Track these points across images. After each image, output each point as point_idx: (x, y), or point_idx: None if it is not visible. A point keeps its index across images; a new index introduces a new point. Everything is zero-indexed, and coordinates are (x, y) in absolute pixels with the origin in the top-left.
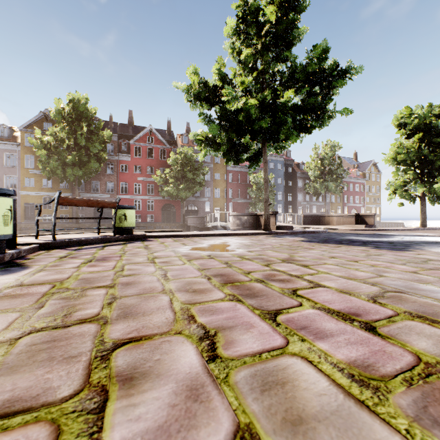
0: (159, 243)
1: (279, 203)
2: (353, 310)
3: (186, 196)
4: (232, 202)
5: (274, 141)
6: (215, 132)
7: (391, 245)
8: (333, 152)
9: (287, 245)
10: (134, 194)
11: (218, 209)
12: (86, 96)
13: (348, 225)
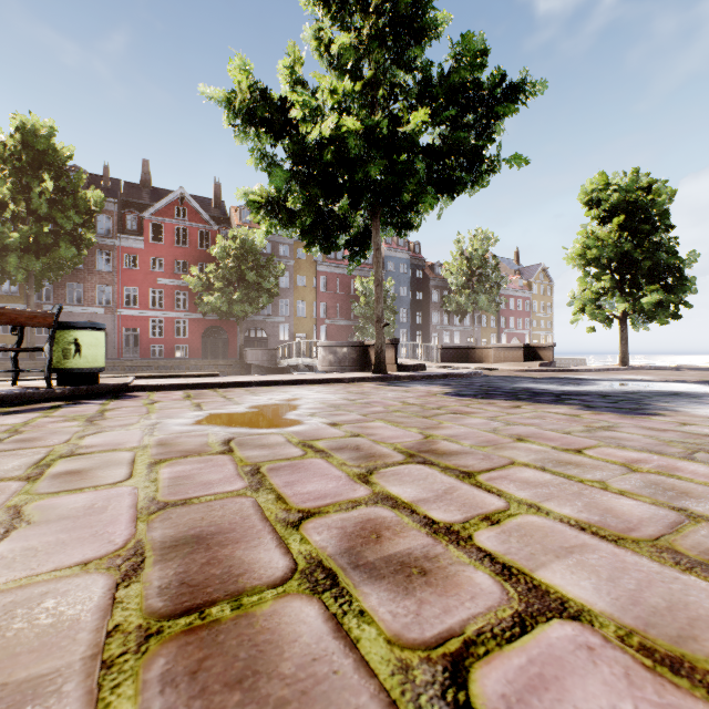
0: (145, 403)
1: (403, 327)
2: None
3: (246, 313)
4: (327, 325)
5: (393, 213)
6: (281, 183)
7: (610, 402)
8: (485, 248)
9: (417, 405)
10: (151, 308)
11: (302, 336)
12: (51, 123)
13: (514, 362)
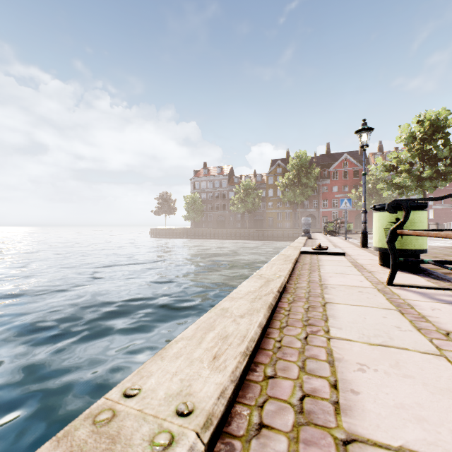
0: None
1: None
2: None
3: None
4: (433, 209)
5: None
6: (389, 189)
7: None
8: None
9: None
10: (332, 207)
11: None
12: (305, 151)
13: None
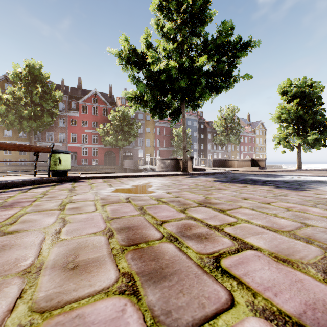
0: (88, 184)
1: (194, 150)
2: (321, 316)
3: (123, 145)
4: (159, 150)
5: (191, 100)
6: (142, 89)
7: (287, 185)
8: (233, 114)
9: (202, 185)
10: (82, 143)
11: (148, 155)
12: (40, 63)
13: (246, 167)
